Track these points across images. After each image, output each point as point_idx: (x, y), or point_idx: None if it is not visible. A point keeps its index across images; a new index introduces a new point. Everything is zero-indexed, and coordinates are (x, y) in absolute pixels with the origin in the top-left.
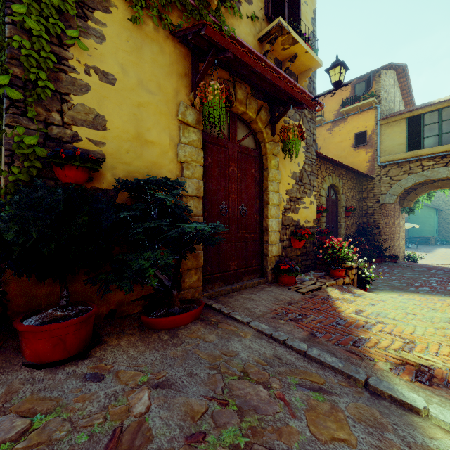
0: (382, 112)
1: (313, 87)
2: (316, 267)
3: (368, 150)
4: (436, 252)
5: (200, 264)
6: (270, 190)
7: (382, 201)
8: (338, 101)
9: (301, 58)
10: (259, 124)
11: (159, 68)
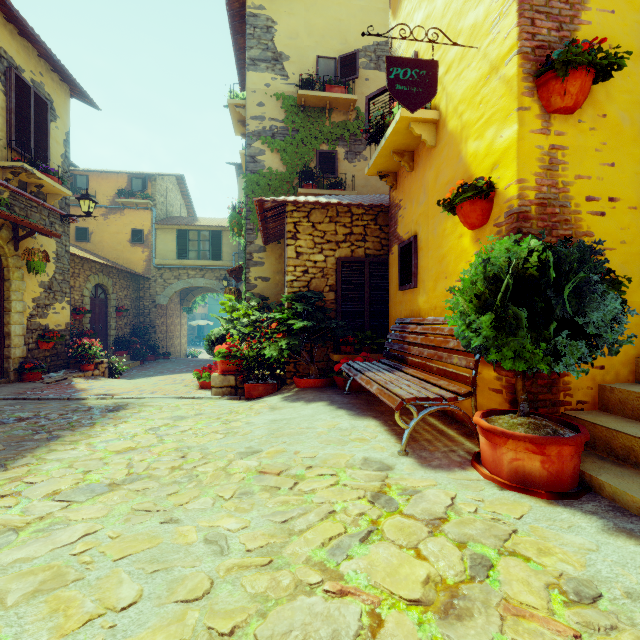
0: (158, 215)
1: (66, 203)
2: (70, 366)
3: (145, 250)
4: None
5: None
6: (13, 299)
7: (158, 301)
8: (114, 187)
9: (49, 187)
10: None
11: None
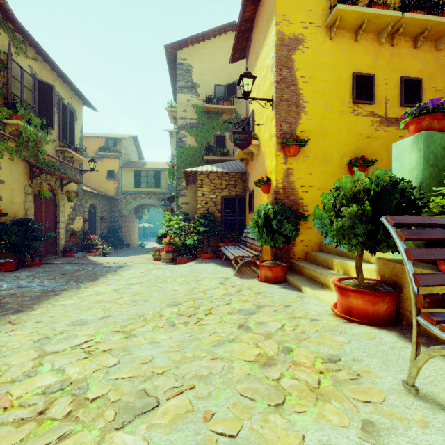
0: (123, 162)
1: (81, 163)
2: (83, 250)
3: (115, 182)
4: None
5: None
6: (61, 215)
7: (123, 213)
8: (97, 145)
9: (76, 157)
10: (56, 187)
11: (18, 174)
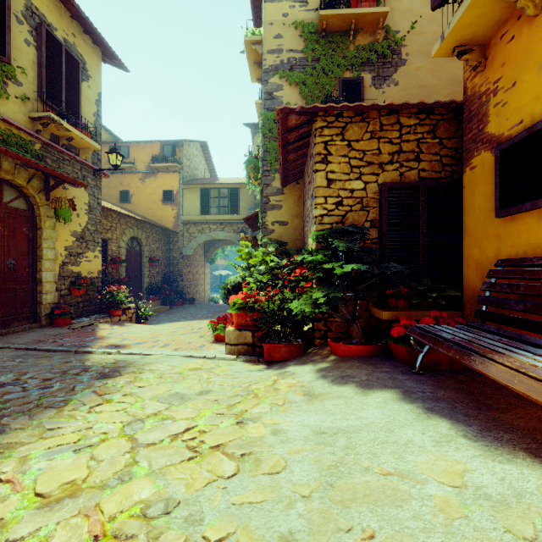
0: (185, 177)
1: (99, 159)
2: (102, 311)
3: (174, 208)
4: None
5: None
6: (44, 247)
7: (185, 253)
8: (150, 155)
9: (79, 140)
10: (30, 191)
11: None
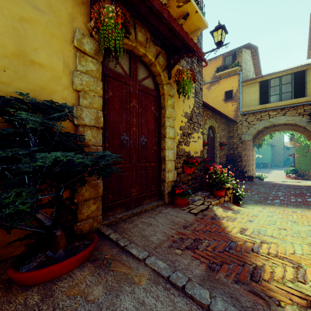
0: (243, 77)
1: (200, 47)
2: (202, 188)
3: (234, 103)
4: (272, 172)
5: (99, 194)
6: (167, 125)
7: (243, 139)
8: (214, 68)
9: (192, 18)
10: (157, 67)
11: None
